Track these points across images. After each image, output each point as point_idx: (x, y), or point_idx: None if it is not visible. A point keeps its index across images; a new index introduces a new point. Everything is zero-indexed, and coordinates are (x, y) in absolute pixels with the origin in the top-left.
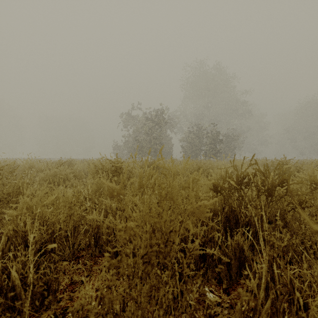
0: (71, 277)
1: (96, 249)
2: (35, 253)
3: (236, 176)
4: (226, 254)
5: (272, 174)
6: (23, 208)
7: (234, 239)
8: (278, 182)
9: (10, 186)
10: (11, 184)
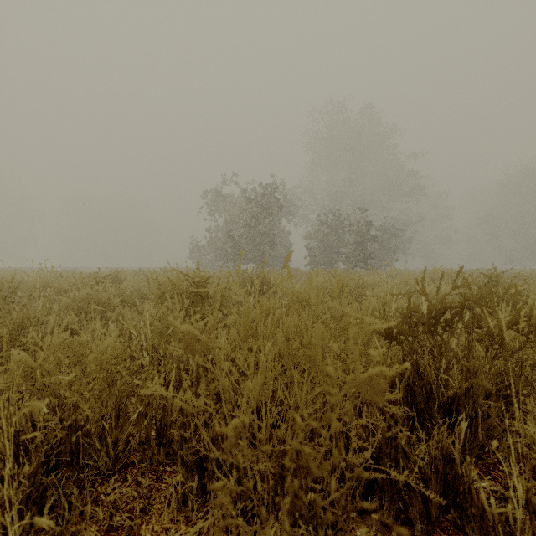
0: (110, 512)
1: (159, 449)
2: (35, 470)
3: (428, 308)
4: (420, 469)
5: (522, 313)
6: (18, 373)
7: (435, 438)
8: (510, 320)
9: (2, 323)
10: (2, 321)
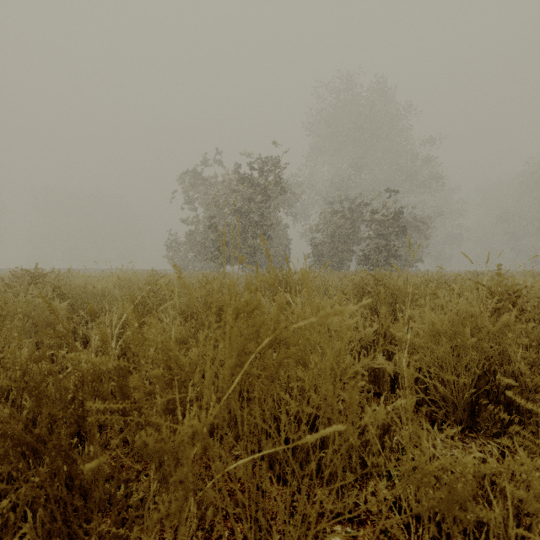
0: None
1: None
2: None
3: None
4: None
5: None
6: None
7: None
8: None
9: None
10: None
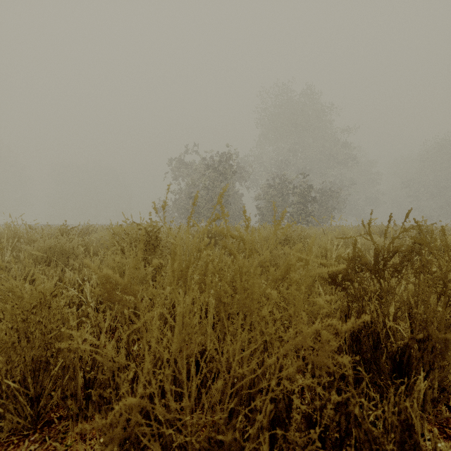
0: None
1: (87, 403)
2: None
3: (375, 252)
4: (374, 438)
5: None
6: None
7: (391, 400)
8: None
9: None
10: None
